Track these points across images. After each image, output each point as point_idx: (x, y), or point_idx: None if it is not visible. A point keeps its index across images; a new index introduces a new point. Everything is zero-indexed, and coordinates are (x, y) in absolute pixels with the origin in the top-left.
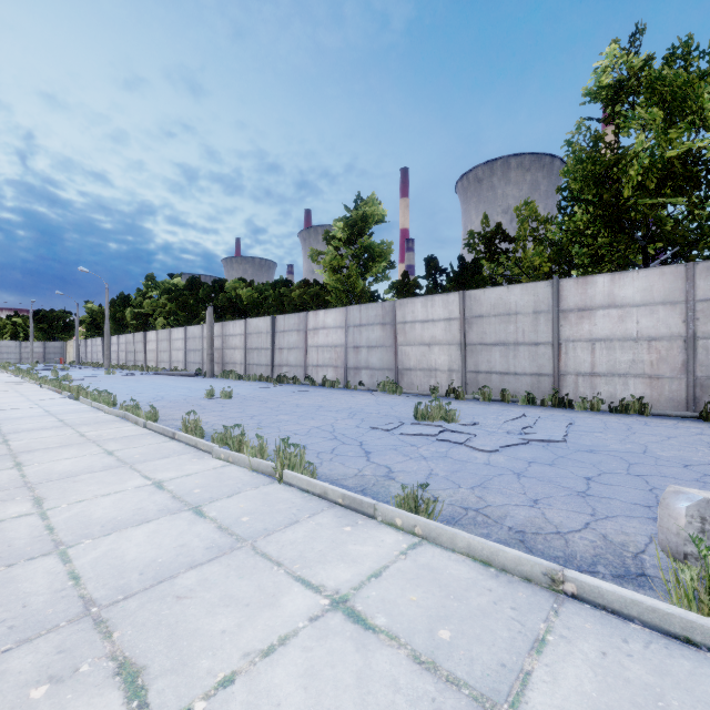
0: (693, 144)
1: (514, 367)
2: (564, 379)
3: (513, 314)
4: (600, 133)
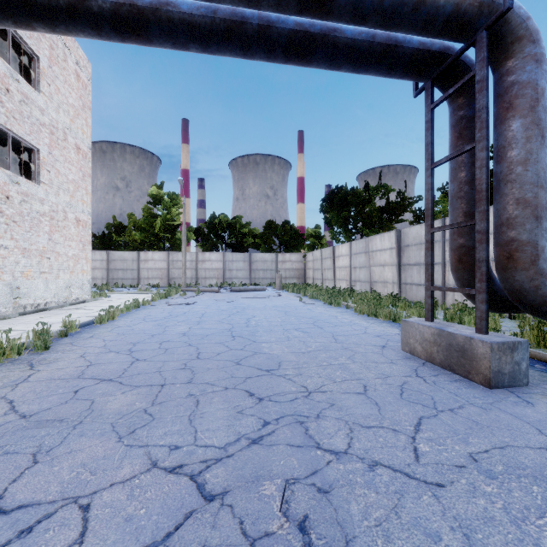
0: (171, 223)
1: (126, 277)
2: (141, 280)
3: (126, 260)
4: (152, 209)
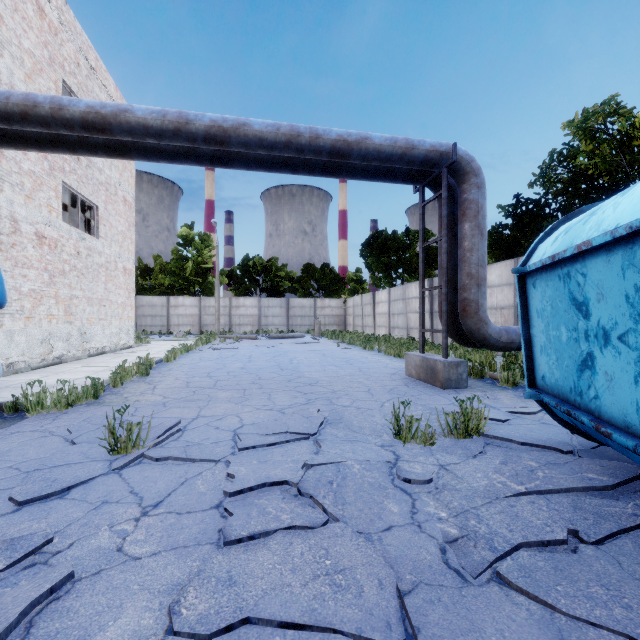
0: (202, 266)
1: (155, 323)
2: (171, 327)
3: (155, 306)
4: (182, 251)
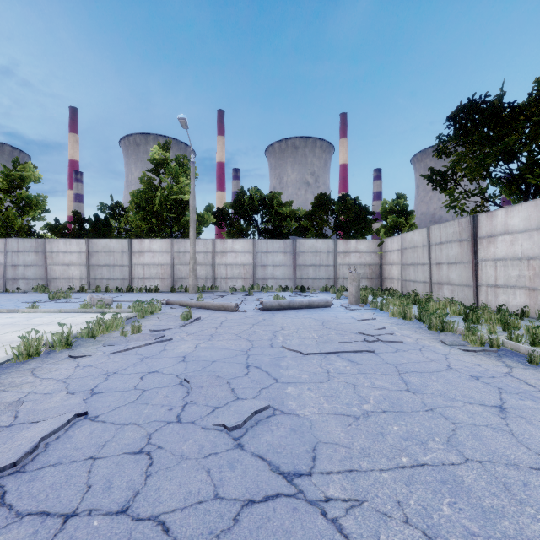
0: (177, 196)
1: (113, 276)
2: (134, 281)
3: (112, 252)
4: (154, 178)
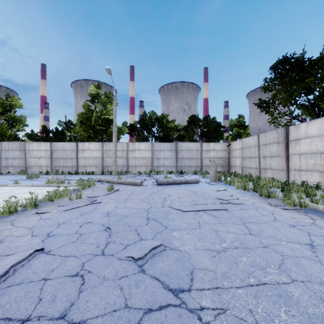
0: (105, 116)
1: (66, 165)
2: (79, 167)
3: (66, 150)
4: (91, 106)
